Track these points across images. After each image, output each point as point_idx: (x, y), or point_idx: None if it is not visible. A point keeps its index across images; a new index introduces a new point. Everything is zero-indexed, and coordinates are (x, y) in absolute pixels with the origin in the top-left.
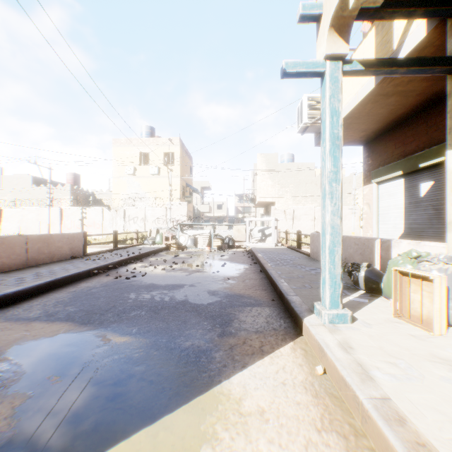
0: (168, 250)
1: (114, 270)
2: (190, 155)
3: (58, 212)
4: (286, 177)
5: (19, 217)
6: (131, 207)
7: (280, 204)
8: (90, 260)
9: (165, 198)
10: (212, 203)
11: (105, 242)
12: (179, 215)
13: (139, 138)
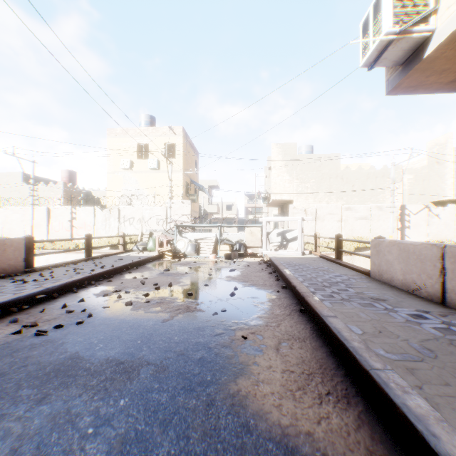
0: (161, 259)
1: (45, 303)
2: (195, 149)
3: (45, 212)
4: (306, 171)
5: (2, 217)
6: (127, 206)
7: (299, 202)
8: (17, 284)
9: (166, 195)
10: (221, 203)
11: (70, 250)
12: (181, 215)
13: (136, 128)
